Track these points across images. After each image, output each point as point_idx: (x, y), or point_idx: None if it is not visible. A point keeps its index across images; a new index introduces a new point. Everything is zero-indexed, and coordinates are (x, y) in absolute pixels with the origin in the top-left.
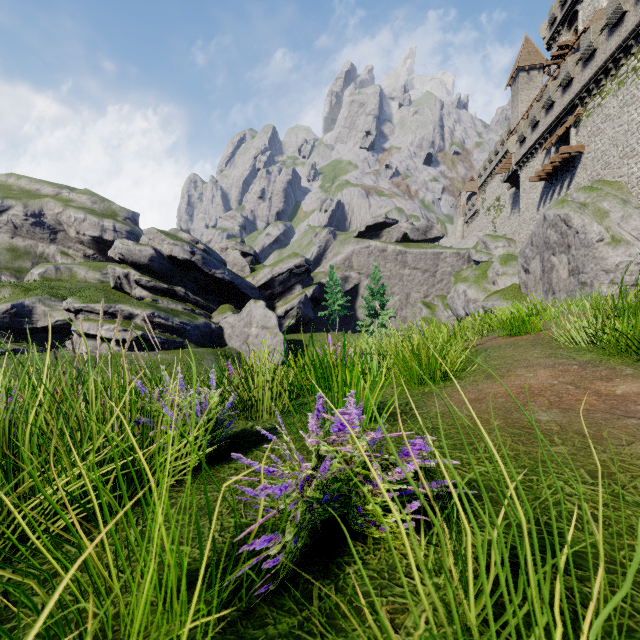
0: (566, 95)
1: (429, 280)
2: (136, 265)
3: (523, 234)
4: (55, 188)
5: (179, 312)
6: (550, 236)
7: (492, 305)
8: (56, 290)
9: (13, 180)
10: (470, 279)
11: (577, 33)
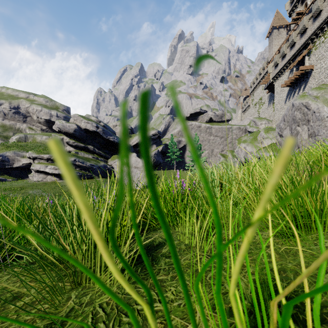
0: (302, 38)
1: (224, 142)
2: (67, 134)
3: (276, 116)
4: (26, 94)
5: (90, 159)
6: (296, 115)
7: (261, 155)
8: (24, 147)
9: (4, 90)
10: (247, 141)
11: (306, 6)
